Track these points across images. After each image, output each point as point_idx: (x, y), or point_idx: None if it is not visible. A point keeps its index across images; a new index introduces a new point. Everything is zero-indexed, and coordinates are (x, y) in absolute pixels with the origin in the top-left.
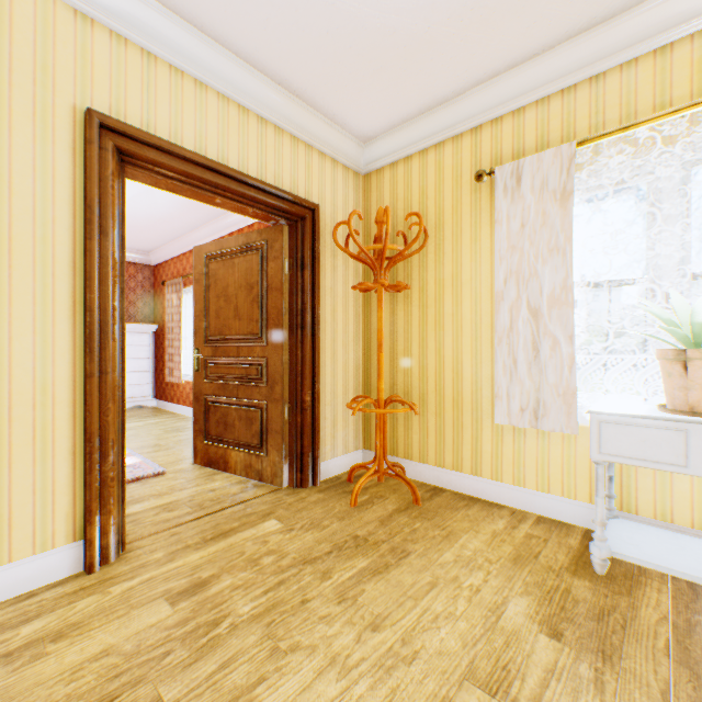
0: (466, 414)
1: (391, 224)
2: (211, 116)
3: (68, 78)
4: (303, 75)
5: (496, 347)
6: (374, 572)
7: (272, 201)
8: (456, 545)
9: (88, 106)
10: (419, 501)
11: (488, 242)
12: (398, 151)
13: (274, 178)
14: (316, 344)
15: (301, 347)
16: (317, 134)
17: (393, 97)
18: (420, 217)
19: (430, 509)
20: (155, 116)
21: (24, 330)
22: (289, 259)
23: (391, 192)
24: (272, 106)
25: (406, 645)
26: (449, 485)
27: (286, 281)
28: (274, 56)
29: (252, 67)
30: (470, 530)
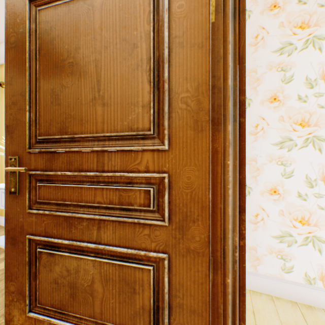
0: None
1: None
2: None
3: None
4: None
5: None
6: None
7: None
8: None
9: None
10: None
11: None
12: None
13: None
14: None
15: None
16: None
17: None
18: None
19: None
20: None
21: None
22: None
23: None
24: None
25: None
26: None
27: None
28: None
29: None
30: None
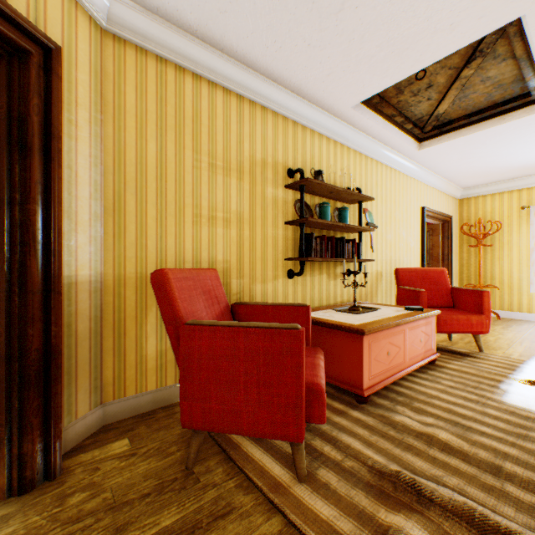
0: (514, 290)
1: (474, 219)
2: (433, 196)
3: (419, 199)
4: (458, 178)
5: (530, 267)
6: (505, 327)
7: (443, 218)
8: (525, 325)
9: (420, 205)
10: (500, 319)
11: (525, 230)
12: (479, 193)
13: (442, 210)
14: (451, 266)
15: (446, 266)
16: (451, 190)
17: (486, 180)
18: (500, 223)
19: (505, 320)
20: (427, 202)
21: (415, 263)
22: (440, 235)
23: (474, 207)
24: (443, 187)
25: (530, 333)
26: (505, 316)
27: (440, 243)
28: (454, 176)
29: (443, 178)
30: (526, 324)
